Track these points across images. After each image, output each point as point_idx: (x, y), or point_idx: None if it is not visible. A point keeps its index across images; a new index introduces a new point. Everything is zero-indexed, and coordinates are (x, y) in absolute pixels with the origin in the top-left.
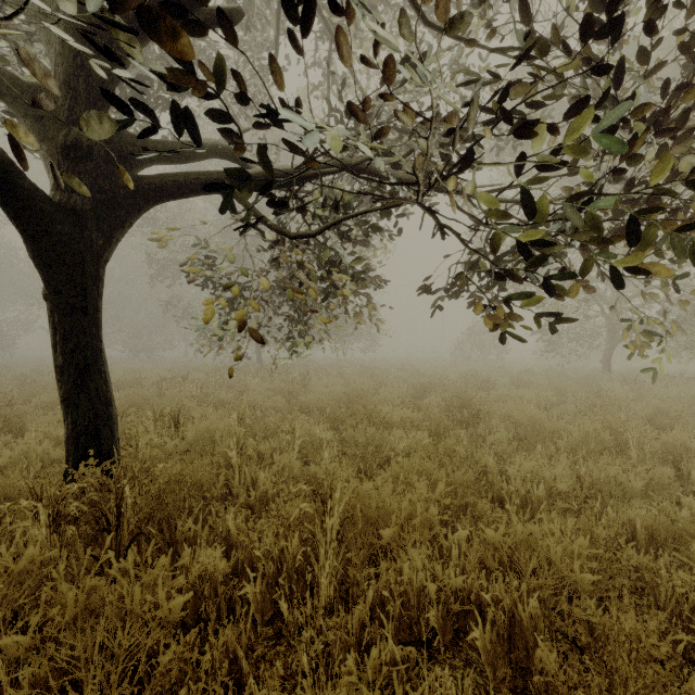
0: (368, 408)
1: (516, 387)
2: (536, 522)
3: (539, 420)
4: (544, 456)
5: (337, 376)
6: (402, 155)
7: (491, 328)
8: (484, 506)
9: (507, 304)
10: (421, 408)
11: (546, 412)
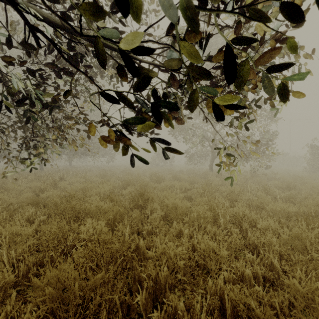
0: (72, 204)
1: (173, 180)
2: (159, 308)
3: (177, 204)
4: (177, 229)
5: (81, 177)
6: (68, 10)
7: (116, 151)
8: (121, 298)
9: (129, 129)
10: (114, 199)
11: (185, 193)
